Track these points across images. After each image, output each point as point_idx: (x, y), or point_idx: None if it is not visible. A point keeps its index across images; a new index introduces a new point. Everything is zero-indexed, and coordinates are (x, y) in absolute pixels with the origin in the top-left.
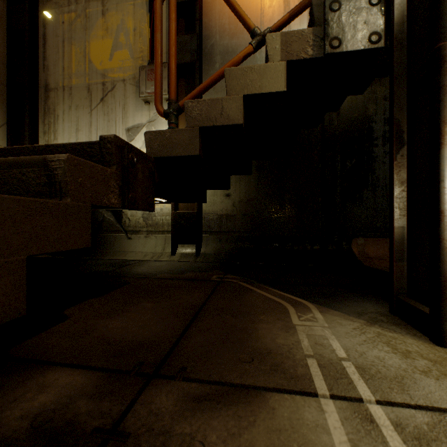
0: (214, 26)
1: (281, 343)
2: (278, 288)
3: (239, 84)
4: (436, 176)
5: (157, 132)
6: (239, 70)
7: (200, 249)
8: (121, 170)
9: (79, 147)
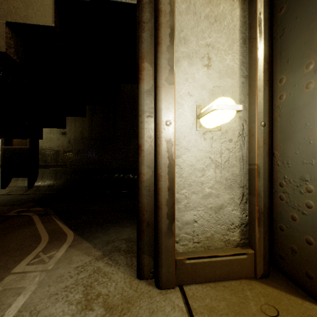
0: None
1: None
2: (65, 219)
3: (2, 9)
4: (137, 111)
5: None
6: None
7: (35, 182)
8: None
9: None
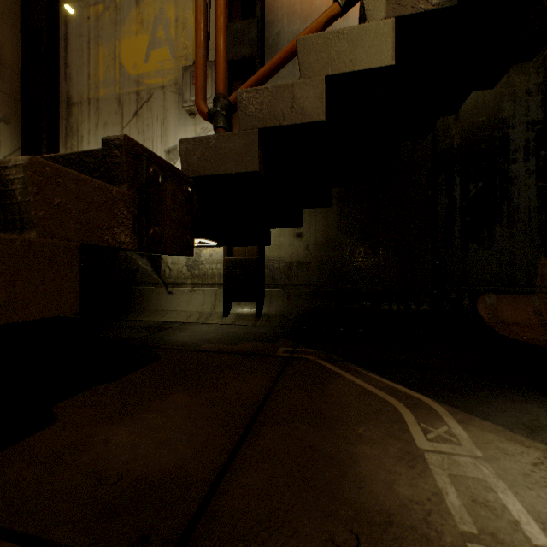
0: (280, 8)
1: (406, 498)
2: (378, 372)
3: (320, 60)
4: None
5: (197, 139)
6: (319, 38)
7: (262, 308)
8: (136, 192)
9: (74, 156)
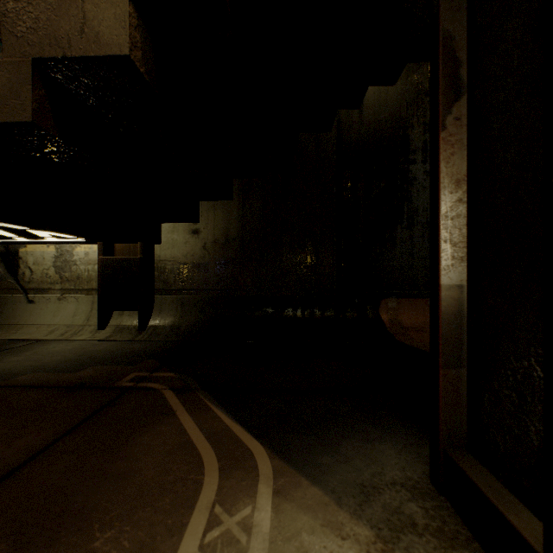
0: None
1: None
2: (228, 406)
3: None
4: None
5: None
6: None
7: (149, 319)
8: None
9: None
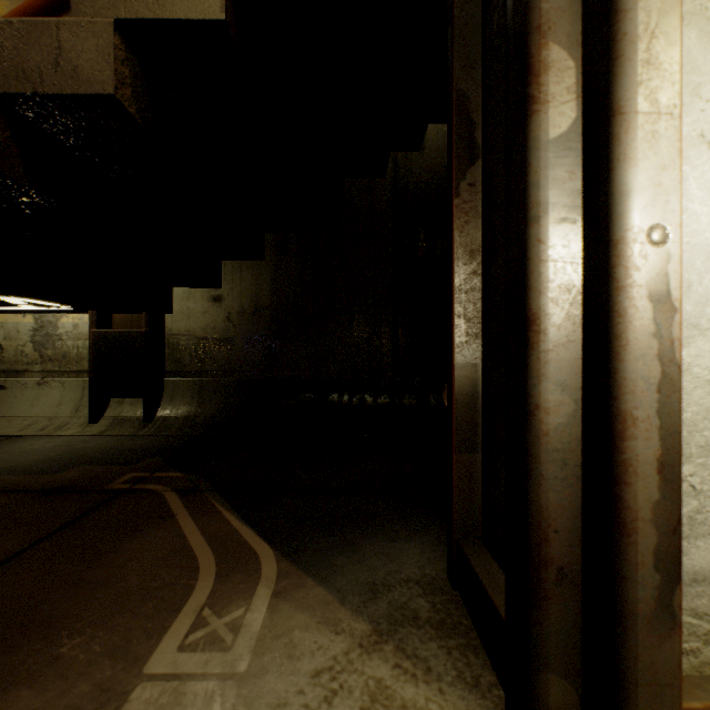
0: None
1: None
2: (241, 508)
3: None
4: (520, 205)
5: None
6: None
7: (157, 408)
8: None
9: None
